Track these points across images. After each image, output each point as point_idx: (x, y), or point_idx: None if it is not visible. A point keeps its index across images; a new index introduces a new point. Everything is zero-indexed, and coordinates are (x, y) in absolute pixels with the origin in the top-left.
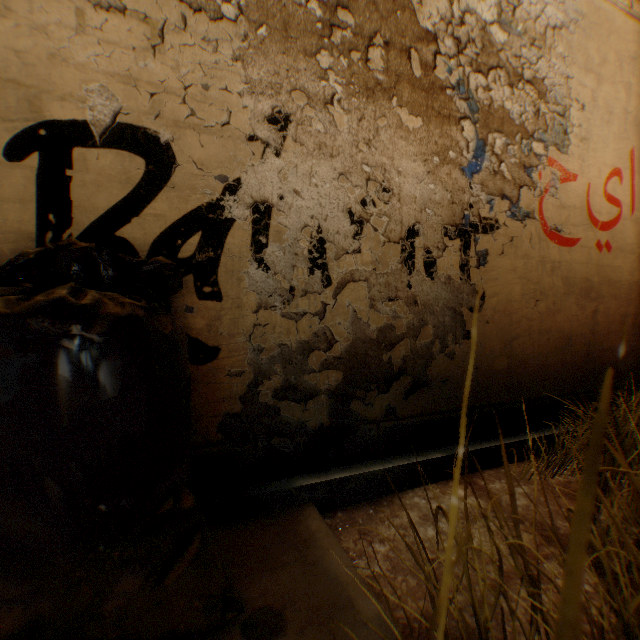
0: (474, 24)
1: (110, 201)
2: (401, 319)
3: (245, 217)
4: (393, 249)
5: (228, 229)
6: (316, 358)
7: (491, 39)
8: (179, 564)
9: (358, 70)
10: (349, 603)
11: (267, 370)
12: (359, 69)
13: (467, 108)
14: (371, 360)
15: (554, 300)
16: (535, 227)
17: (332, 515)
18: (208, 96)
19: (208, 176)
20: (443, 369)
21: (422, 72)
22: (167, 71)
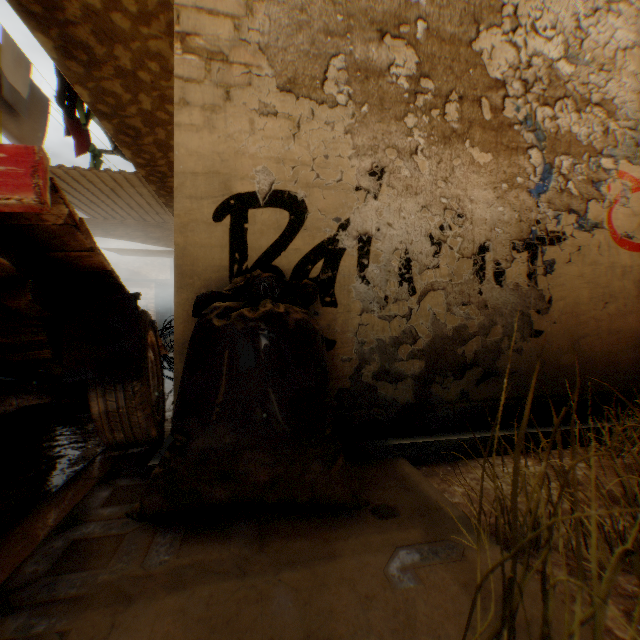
0: (540, 64)
1: (268, 242)
2: (473, 320)
3: (353, 246)
4: (466, 263)
5: (341, 256)
6: (404, 350)
7: (557, 74)
8: (336, 466)
9: (437, 123)
10: (440, 509)
11: (368, 358)
12: (438, 122)
13: (533, 138)
14: (448, 353)
15: (624, 302)
16: (603, 236)
17: (418, 468)
18: (328, 162)
19: (328, 219)
20: (511, 362)
21: (491, 115)
22: (302, 149)
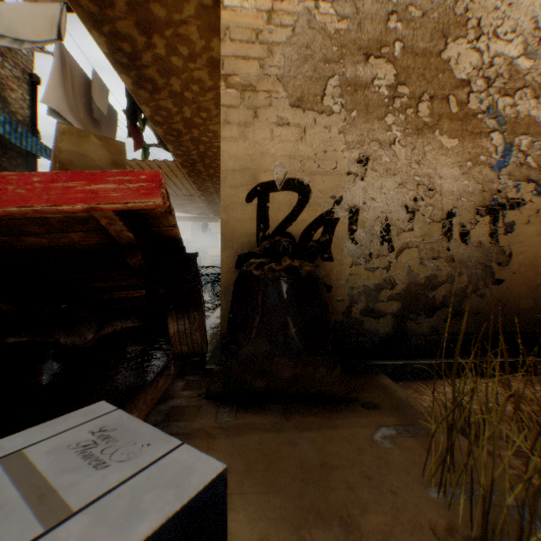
0: (501, 63)
1: (283, 215)
2: (441, 271)
3: (344, 216)
4: (435, 226)
5: (336, 223)
6: (384, 294)
7: (516, 68)
8: (335, 372)
9: (411, 119)
10: (411, 407)
11: (356, 299)
12: (412, 118)
13: (494, 123)
14: (420, 296)
15: None
16: None
17: (396, 383)
18: (326, 155)
19: (326, 197)
20: (474, 305)
21: (457, 108)
22: (307, 148)
